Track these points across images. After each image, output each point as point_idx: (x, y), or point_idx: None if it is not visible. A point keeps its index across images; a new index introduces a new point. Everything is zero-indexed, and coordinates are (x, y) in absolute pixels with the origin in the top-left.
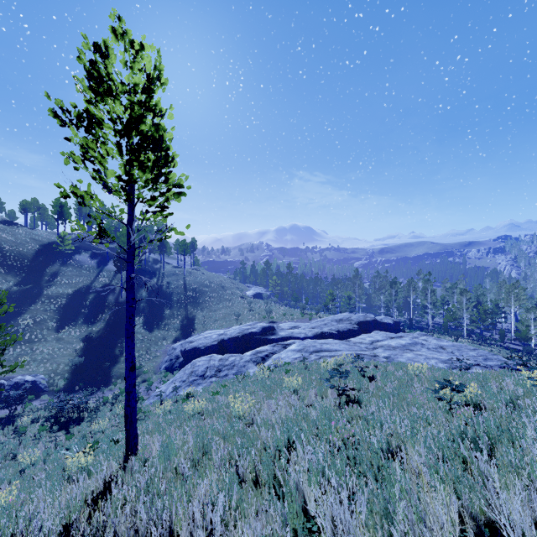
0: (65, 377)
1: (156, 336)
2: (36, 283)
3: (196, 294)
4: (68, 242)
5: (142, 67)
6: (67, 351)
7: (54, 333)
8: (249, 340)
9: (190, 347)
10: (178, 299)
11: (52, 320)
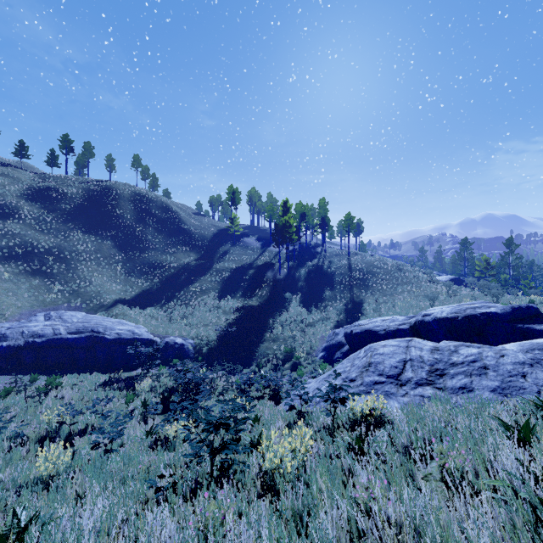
0: (211, 347)
1: (313, 318)
2: (210, 259)
3: (364, 275)
4: (237, 223)
5: None
6: (221, 321)
7: (213, 302)
8: (483, 327)
9: (359, 329)
10: (341, 279)
11: (215, 290)
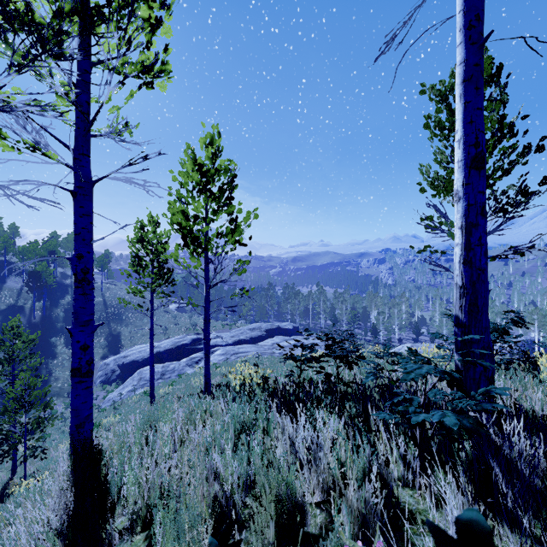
0: None
1: None
2: None
3: (118, 310)
4: None
5: (166, 242)
6: None
7: None
8: (182, 350)
9: (128, 361)
10: (99, 316)
11: None
